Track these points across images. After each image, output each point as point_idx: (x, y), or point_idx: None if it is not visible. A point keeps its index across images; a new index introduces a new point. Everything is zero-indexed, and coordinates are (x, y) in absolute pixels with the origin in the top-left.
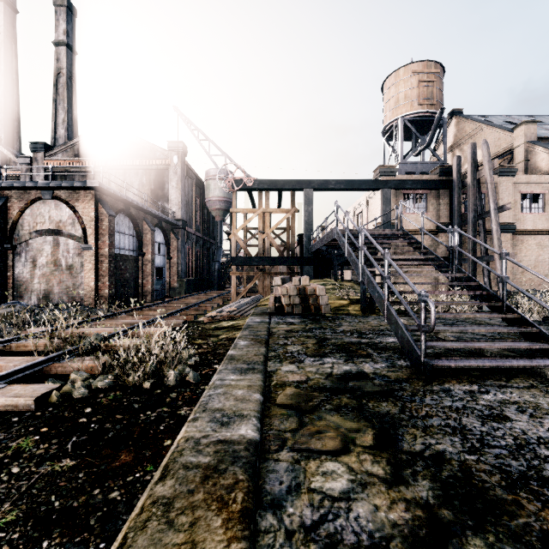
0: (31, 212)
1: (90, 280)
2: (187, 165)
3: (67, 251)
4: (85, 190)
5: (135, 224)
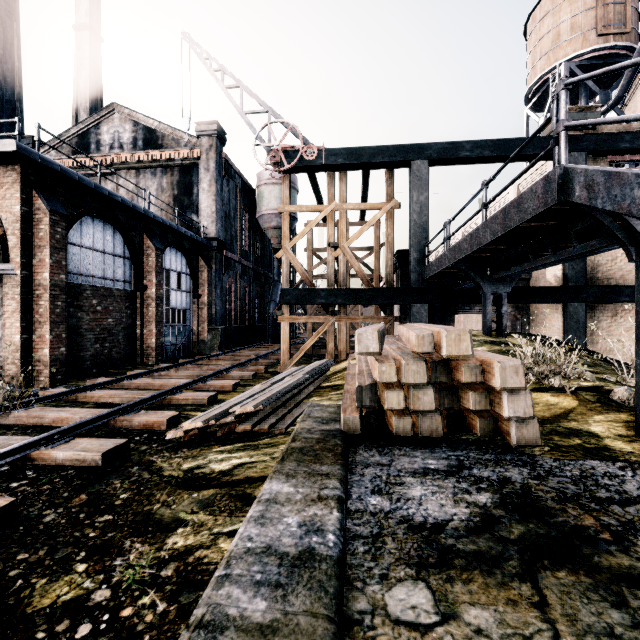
0: None
1: (13, 332)
2: (226, 160)
3: None
4: (5, 166)
5: (126, 238)
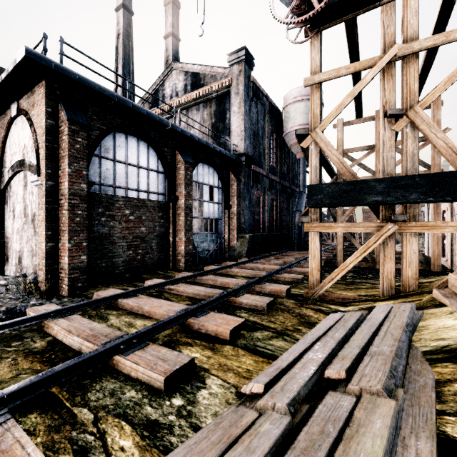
0: (9, 141)
1: (42, 240)
2: (254, 83)
3: (31, 192)
4: (38, 85)
5: (158, 153)
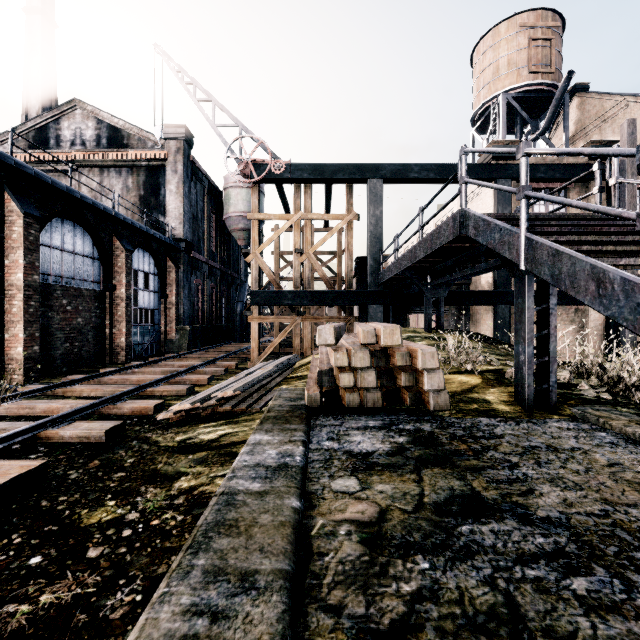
0: None
1: None
2: (194, 163)
3: None
4: None
5: (95, 239)
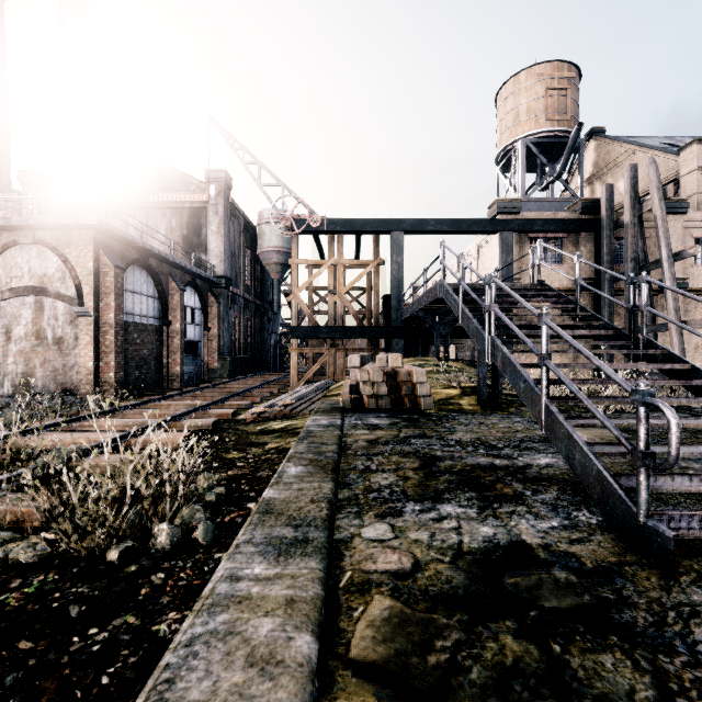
0: (3, 262)
1: (87, 360)
2: (232, 203)
3: (54, 318)
4: (80, 231)
5: (156, 281)
